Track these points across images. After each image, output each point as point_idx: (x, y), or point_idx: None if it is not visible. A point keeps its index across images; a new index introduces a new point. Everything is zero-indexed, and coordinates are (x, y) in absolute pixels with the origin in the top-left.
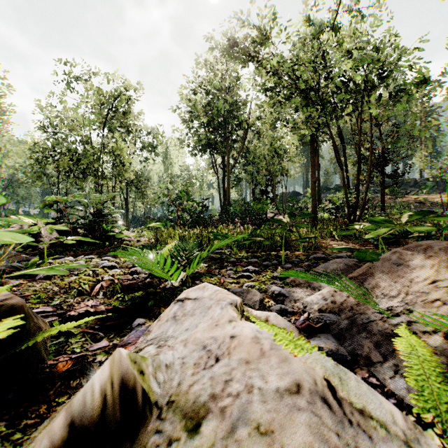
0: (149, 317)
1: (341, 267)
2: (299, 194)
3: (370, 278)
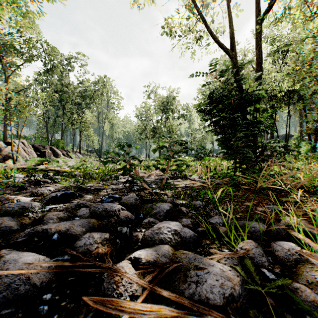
0: None
1: None
2: (292, 136)
3: None
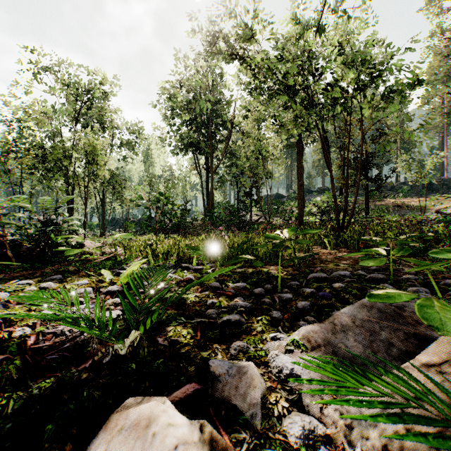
0: None
1: (375, 316)
2: (283, 197)
3: None
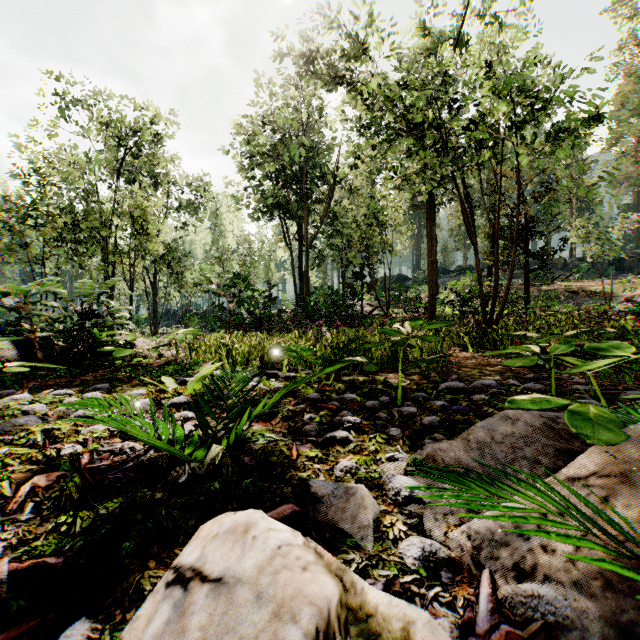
0: (109, 605)
1: (520, 430)
2: (408, 279)
3: (625, 490)
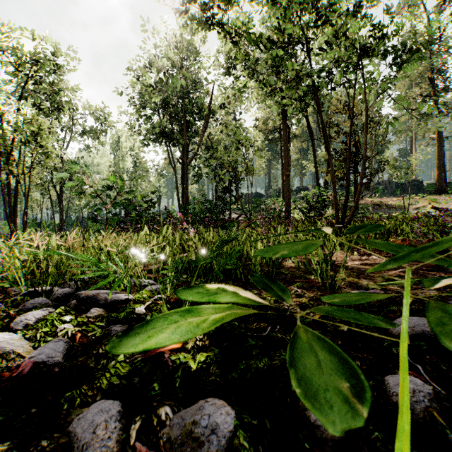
0: None
1: None
2: (262, 196)
3: None
